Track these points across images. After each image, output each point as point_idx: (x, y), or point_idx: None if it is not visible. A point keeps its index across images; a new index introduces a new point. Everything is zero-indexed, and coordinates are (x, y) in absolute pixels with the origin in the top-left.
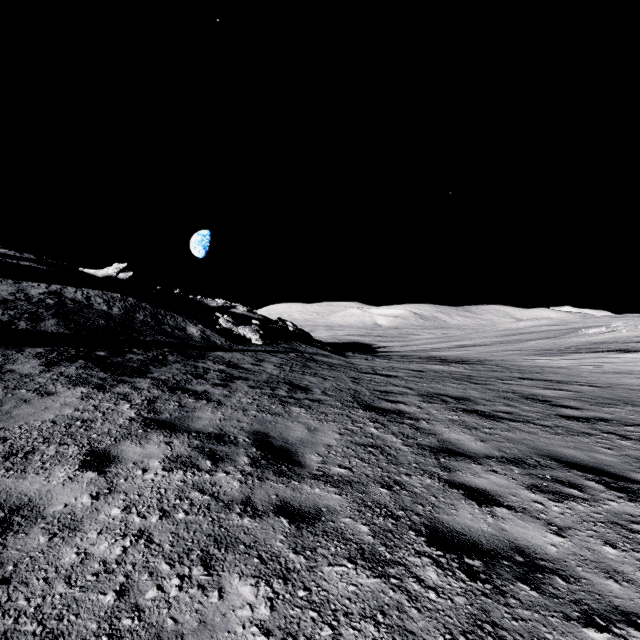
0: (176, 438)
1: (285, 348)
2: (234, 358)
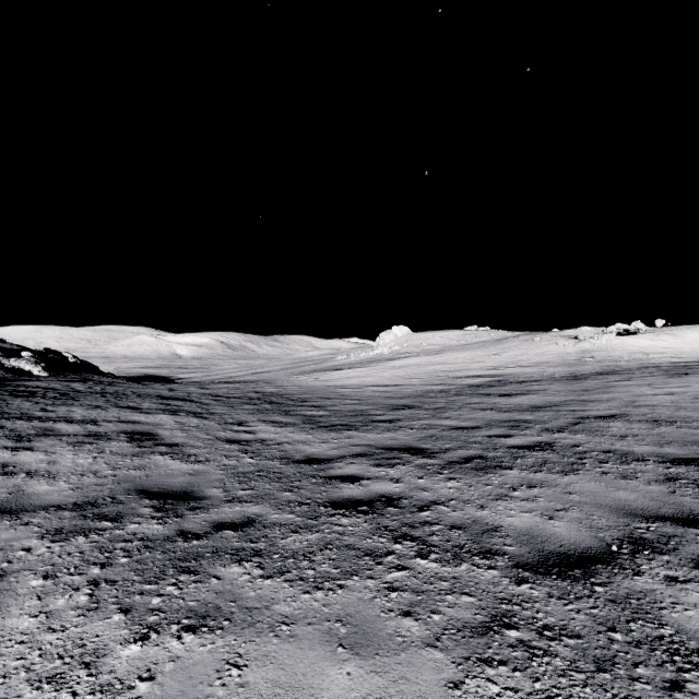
0: (73, 407)
1: (77, 378)
2: (39, 385)
